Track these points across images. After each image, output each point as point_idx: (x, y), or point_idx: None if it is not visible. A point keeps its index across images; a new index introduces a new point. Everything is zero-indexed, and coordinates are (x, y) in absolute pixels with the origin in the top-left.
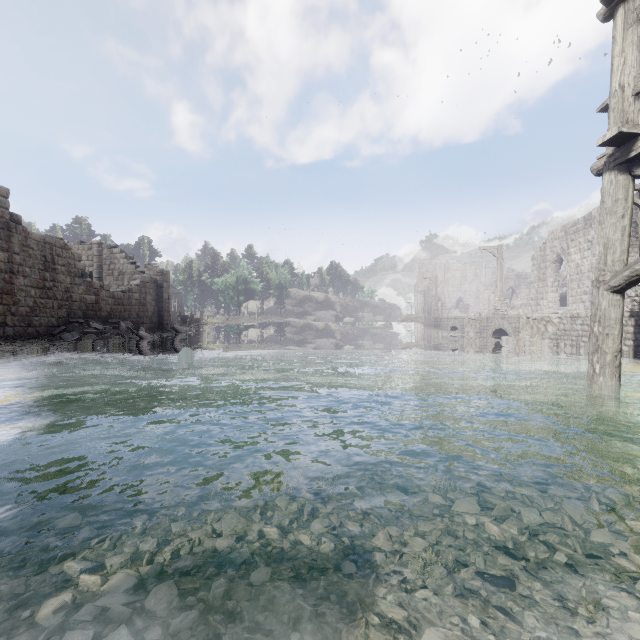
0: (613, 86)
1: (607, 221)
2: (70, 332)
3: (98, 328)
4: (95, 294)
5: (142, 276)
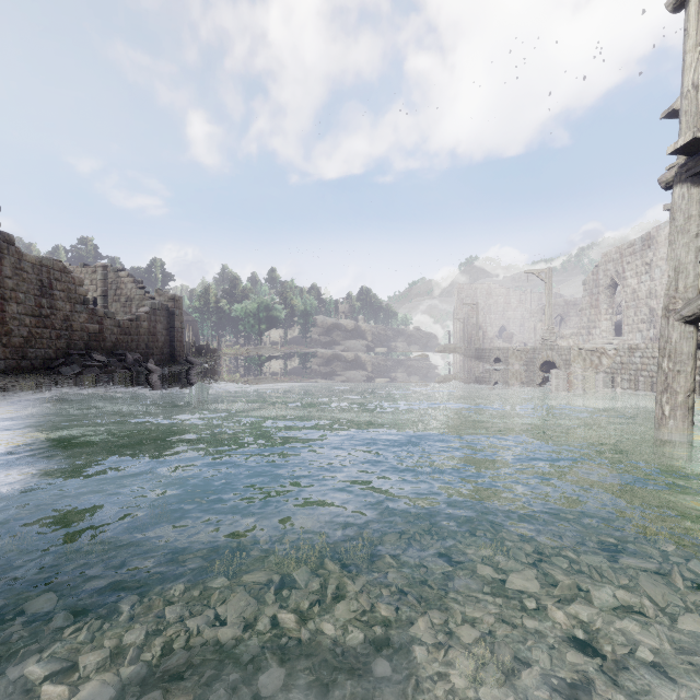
0: (685, 86)
1: (678, 241)
2: (70, 365)
3: (101, 361)
4: (98, 323)
5: (152, 302)
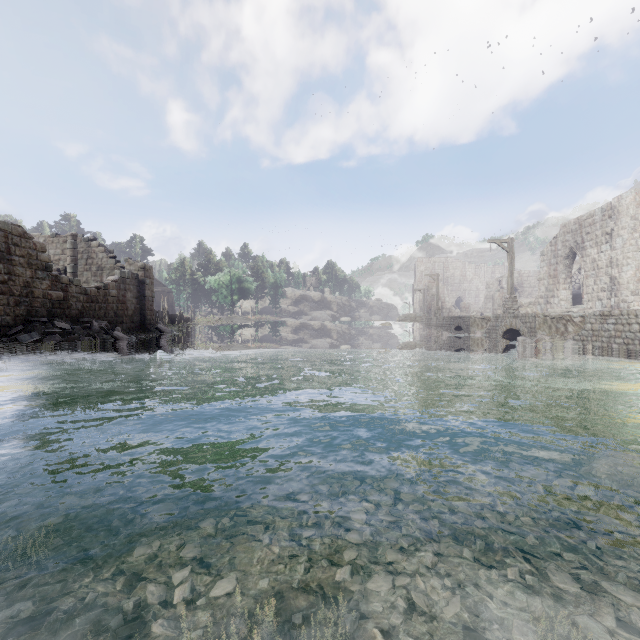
0: None
1: None
2: (29, 333)
3: (64, 328)
4: (63, 290)
5: (121, 271)
